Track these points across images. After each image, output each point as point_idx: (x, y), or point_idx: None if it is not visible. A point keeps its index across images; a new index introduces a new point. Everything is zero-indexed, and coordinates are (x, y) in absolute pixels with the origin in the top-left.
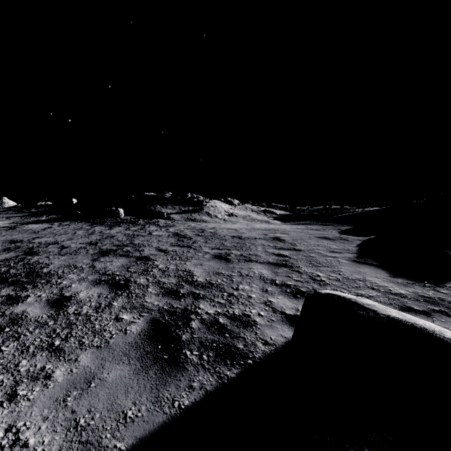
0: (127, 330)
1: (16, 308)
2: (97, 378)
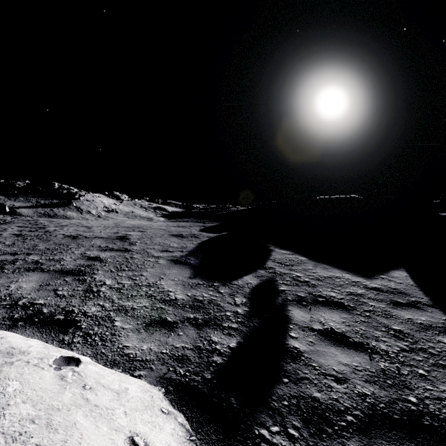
0: None
1: None
2: None
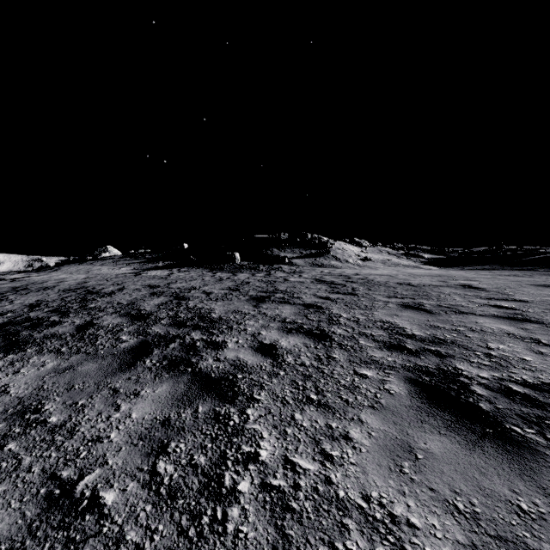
0: (387, 389)
1: (225, 353)
2: (416, 448)
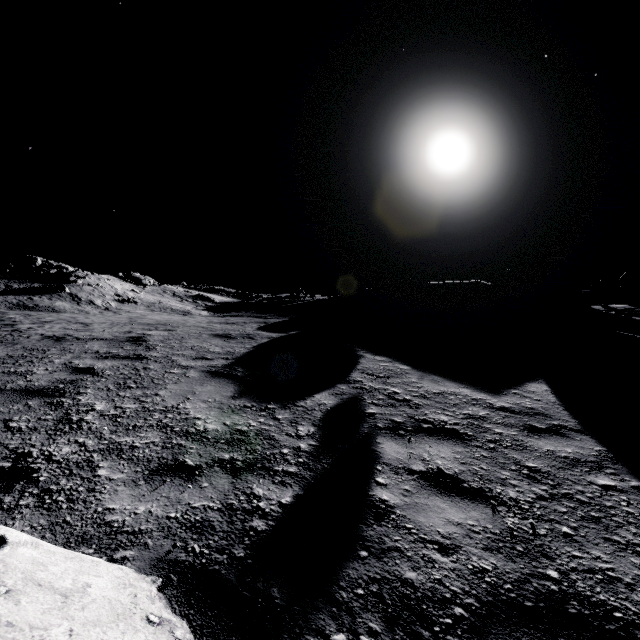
0: None
1: None
2: None
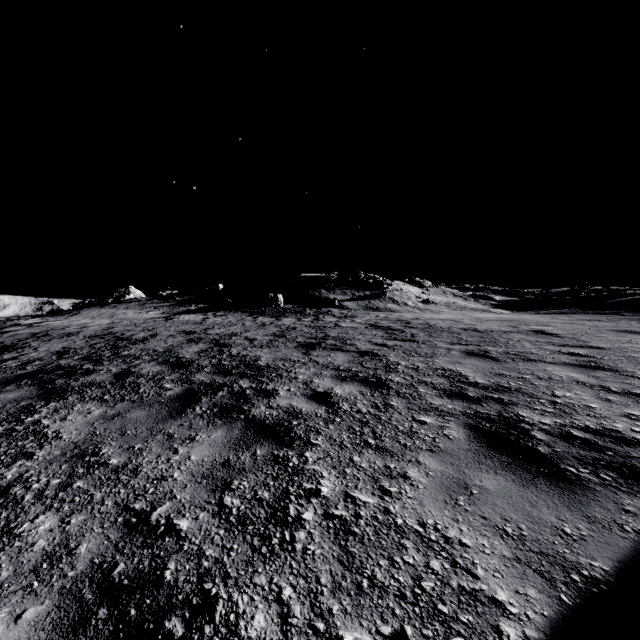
0: (446, 434)
1: (278, 401)
2: (472, 485)
